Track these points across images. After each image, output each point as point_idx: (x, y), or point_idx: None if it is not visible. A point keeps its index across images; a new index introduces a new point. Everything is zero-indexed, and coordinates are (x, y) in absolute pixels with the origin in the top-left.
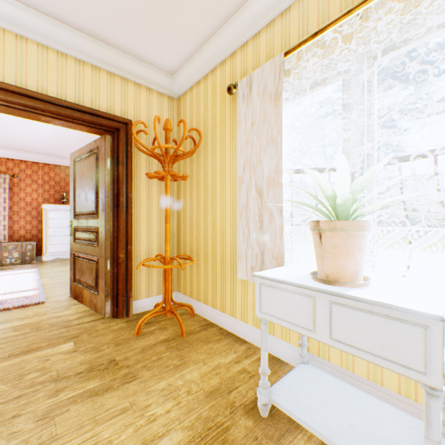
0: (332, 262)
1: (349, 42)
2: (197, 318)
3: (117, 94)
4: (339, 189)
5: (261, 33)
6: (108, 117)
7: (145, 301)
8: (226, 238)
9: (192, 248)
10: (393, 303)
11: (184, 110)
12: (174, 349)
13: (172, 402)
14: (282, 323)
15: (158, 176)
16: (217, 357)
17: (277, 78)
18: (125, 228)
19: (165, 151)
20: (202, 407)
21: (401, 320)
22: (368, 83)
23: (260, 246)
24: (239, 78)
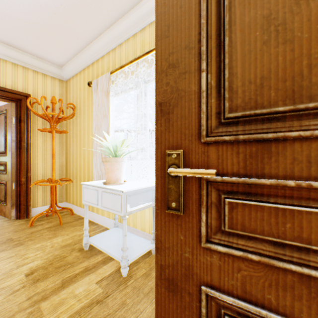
0: (107, 175)
1: (135, 73)
2: (74, 216)
3: (20, 77)
4: (111, 144)
5: (105, 56)
6: (13, 92)
7: (42, 208)
8: (90, 168)
9: (73, 174)
10: (115, 188)
11: (70, 89)
12: (52, 231)
13: (41, 251)
14: (90, 204)
15: (47, 131)
16: (76, 232)
17: (108, 84)
18: (26, 162)
19: (52, 115)
20: (57, 251)
21: (116, 194)
22: (145, 93)
23: (102, 171)
24: (96, 78)
